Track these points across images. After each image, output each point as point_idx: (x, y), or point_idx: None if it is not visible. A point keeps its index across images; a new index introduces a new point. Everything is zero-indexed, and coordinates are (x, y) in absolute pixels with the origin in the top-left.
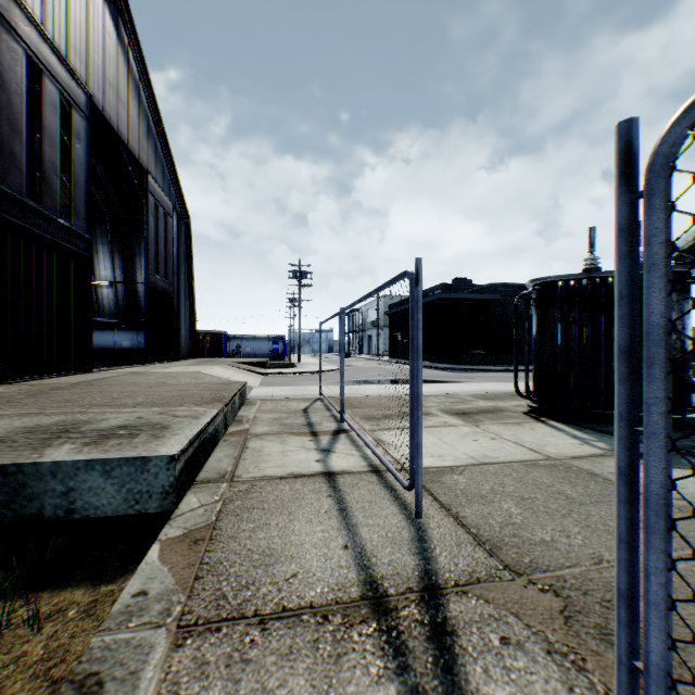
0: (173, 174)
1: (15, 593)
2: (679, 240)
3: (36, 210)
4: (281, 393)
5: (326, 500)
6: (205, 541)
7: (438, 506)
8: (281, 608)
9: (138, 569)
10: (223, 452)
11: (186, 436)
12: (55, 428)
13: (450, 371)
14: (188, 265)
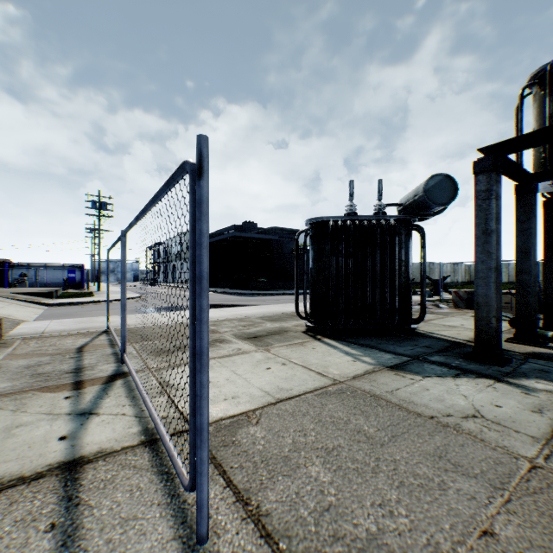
0: None
1: None
2: (403, 198)
3: None
4: (59, 328)
5: (40, 541)
6: None
7: (232, 498)
8: None
9: None
10: None
11: None
12: None
13: (241, 296)
14: None
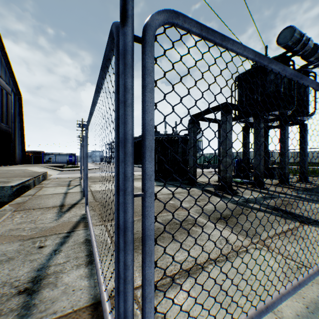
0: (11, 73)
1: None
2: None
3: None
4: (64, 176)
5: (61, 196)
6: (22, 203)
7: (91, 195)
8: (39, 208)
9: (3, 207)
10: (32, 191)
11: (17, 183)
12: None
13: None
14: (21, 118)
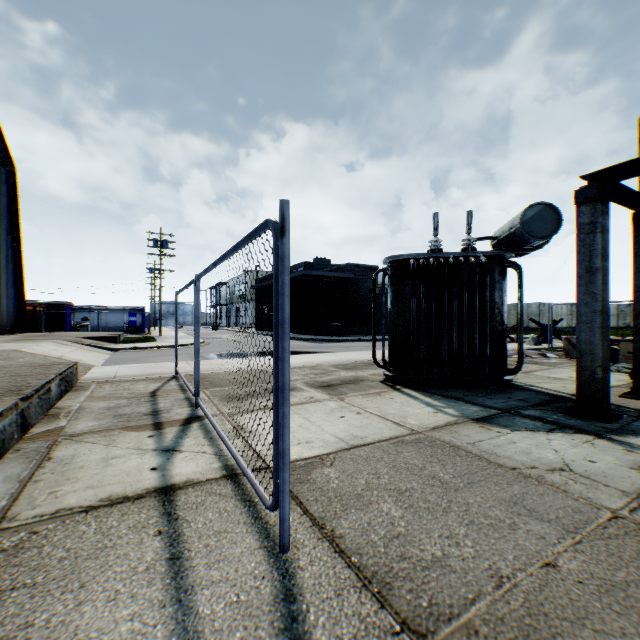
0: None
1: None
2: (497, 231)
3: None
4: (129, 373)
5: (152, 541)
6: None
7: (309, 523)
8: None
9: None
10: (5, 472)
11: None
12: None
13: (312, 342)
14: (13, 222)
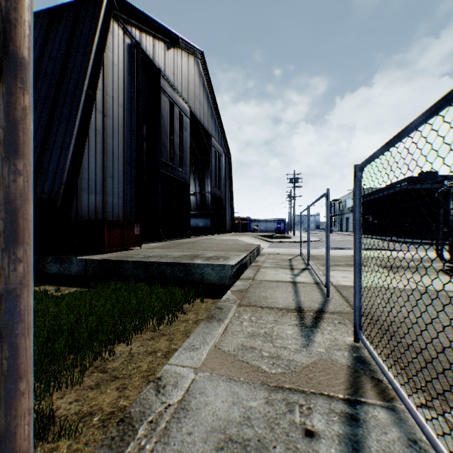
0: (222, 133)
1: (194, 296)
2: None
3: (171, 166)
4: (279, 251)
5: (290, 288)
6: (244, 292)
7: (340, 296)
8: (268, 307)
9: (225, 294)
10: (249, 271)
11: (236, 260)
12: (191, 255)
13: (408, 244)
14: (230, 181)
